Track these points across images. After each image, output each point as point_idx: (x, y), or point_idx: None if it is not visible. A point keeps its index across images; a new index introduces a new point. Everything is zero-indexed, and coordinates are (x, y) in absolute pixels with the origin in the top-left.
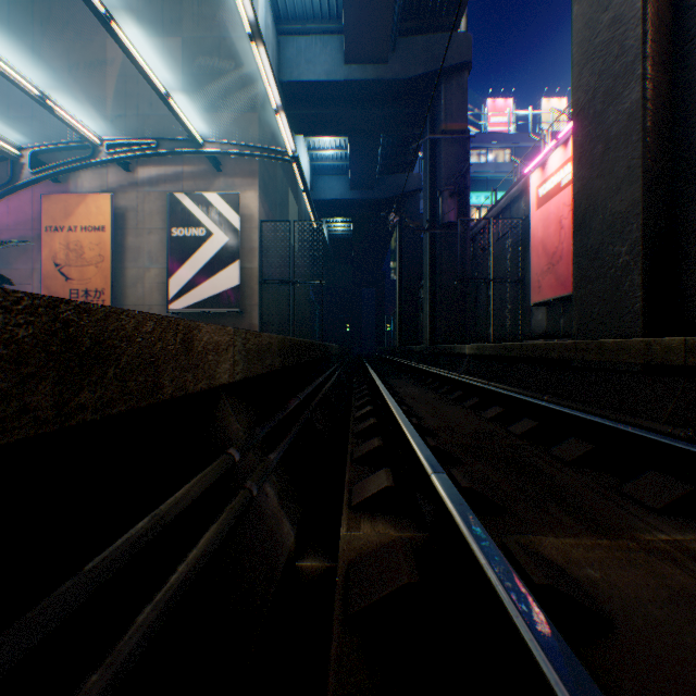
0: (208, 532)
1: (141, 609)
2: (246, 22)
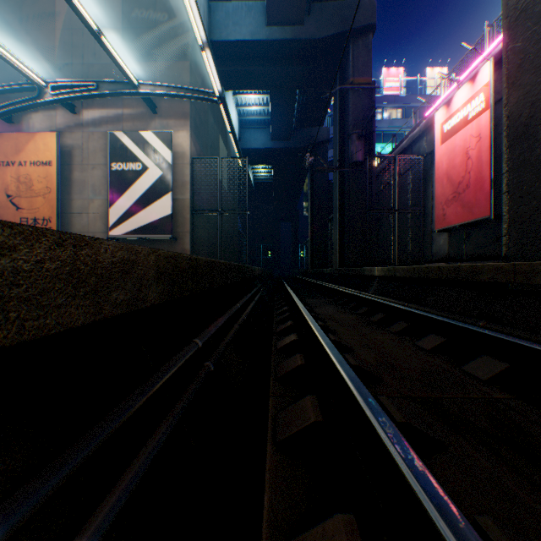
0: None
1: None
2: None
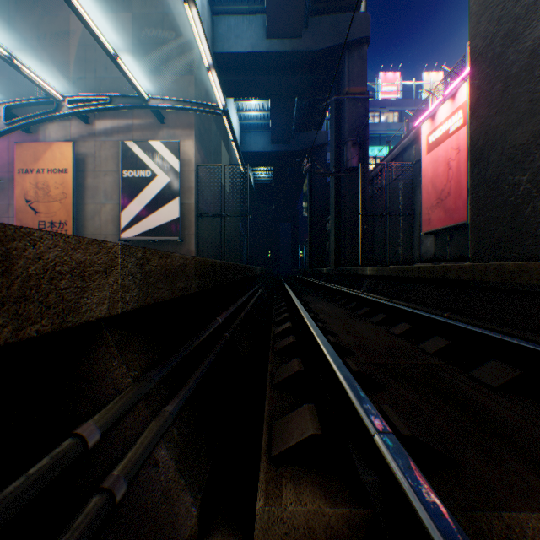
0: None
1: None
2: None
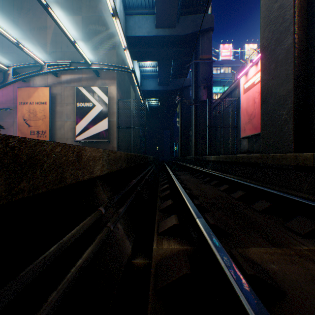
0: (87, 250)
1: (51, 293)
2: (110, 8)
